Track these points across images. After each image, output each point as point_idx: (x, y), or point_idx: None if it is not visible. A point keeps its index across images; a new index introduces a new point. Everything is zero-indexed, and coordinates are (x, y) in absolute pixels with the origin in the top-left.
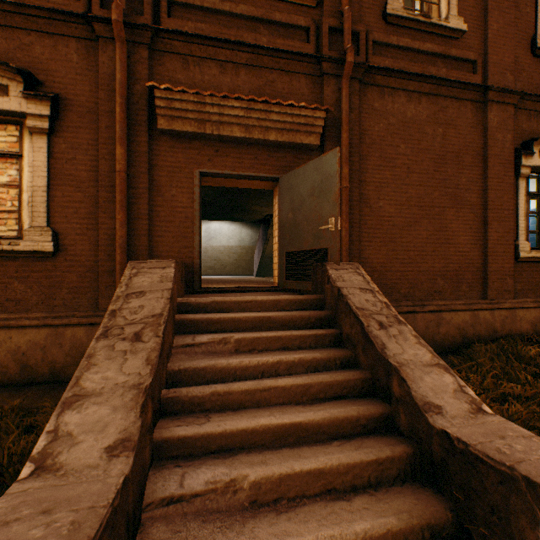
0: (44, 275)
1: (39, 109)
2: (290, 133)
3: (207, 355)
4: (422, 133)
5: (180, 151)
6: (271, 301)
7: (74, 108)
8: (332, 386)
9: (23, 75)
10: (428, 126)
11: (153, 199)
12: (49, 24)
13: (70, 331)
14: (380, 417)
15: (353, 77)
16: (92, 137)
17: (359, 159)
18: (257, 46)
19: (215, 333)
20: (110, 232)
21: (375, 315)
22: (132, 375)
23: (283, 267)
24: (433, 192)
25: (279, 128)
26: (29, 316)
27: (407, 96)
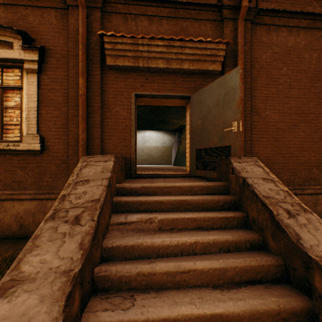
0: (35, 165)
1: (31, 56)
2: (199, 63)
3: (135, 232)
4: (300, 58)
5: (122, 80)
6: (186, 187)
7: (54, 55)
8: (247, 270)
9: (21, 34)
10: (305, 52)
11: (104, 114)
12: (38, 0)
13: (50, 203)
14: (301, 311)
15: (246, 19)
16: (65, 74)
17: (251, 80)
18: (175, 2)
19: (143, 213)
20: (76, 136)
21: (281, 204)
22: (65, 260)
23: (194, 160)
24: (309, 103)
25: (191, 59)
26: (25, 193)
27: (288, 31)
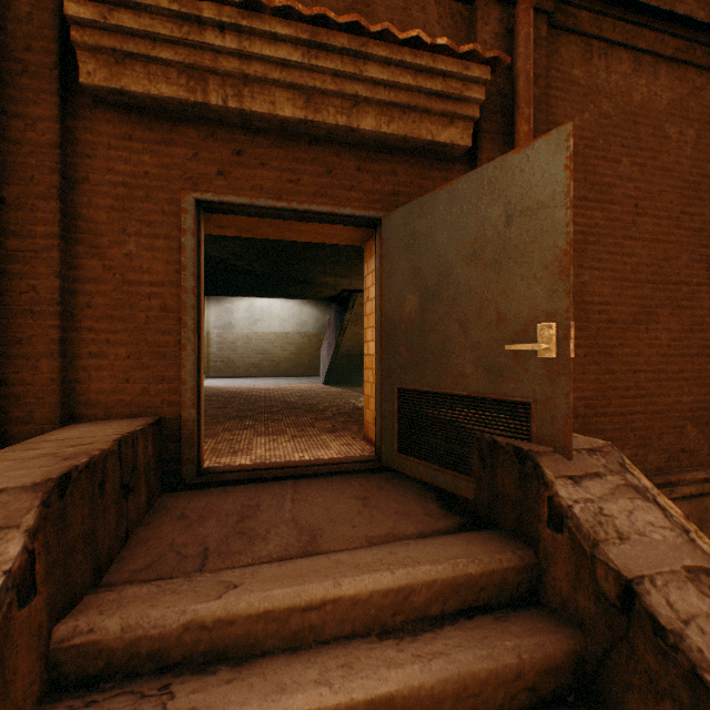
0: None
1: None
2: (408, 116)
3: None
4: (659, 137)
5: (148, 148)
6: (384, 594)
7: None
8: None
9: None
10: (670, 122)
11: (75, 263)
12: None
13: None
14: None
15: (536, 6)
16: None
17: None
18: None
19: None
20: None
21: None
22: None
23: (393, 420)
24: (679, 255)
25: (385, 101)
26: None
27: (633, 60)
